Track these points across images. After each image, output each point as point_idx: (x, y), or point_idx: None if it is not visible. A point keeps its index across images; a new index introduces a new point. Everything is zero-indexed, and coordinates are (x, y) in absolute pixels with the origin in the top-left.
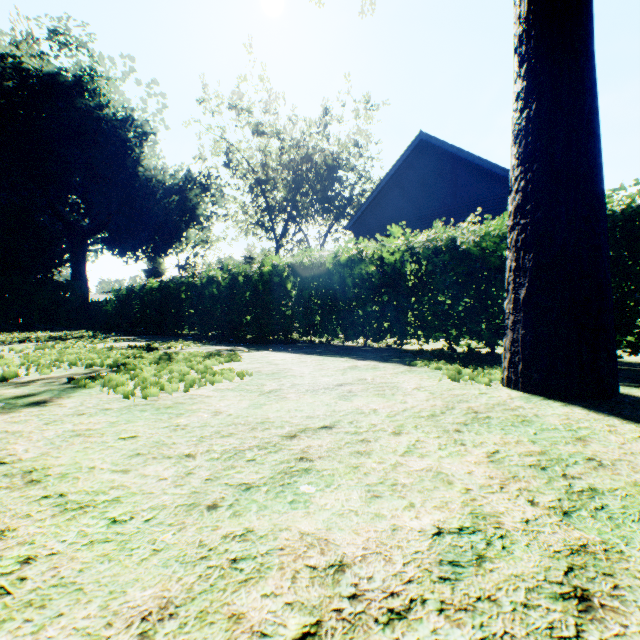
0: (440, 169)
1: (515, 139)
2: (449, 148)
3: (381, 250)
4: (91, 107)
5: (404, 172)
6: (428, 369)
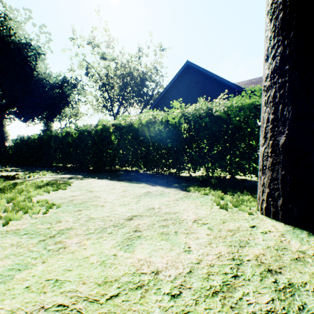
0: (197, 80)
1: (271, 16)
2: (201, 70)
3: (167, 117)
4: (4, 35)
5: (179, 81)
6: (199, 194)
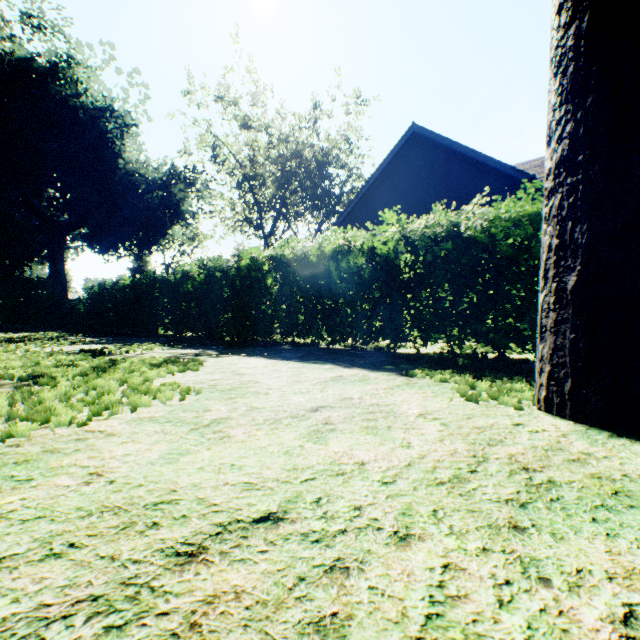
0: (433, 163)
1: (556, 68)
2: (442, 141)
3: (372, 240)
4: (67, 95)
5: (396, 166)
6: (431, 381)
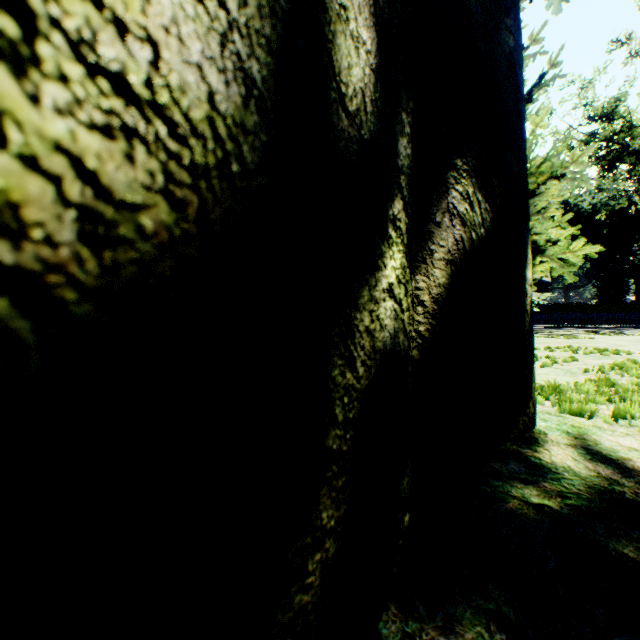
0: None
1: None
2: None
3: None
4: None
5: None
6: None
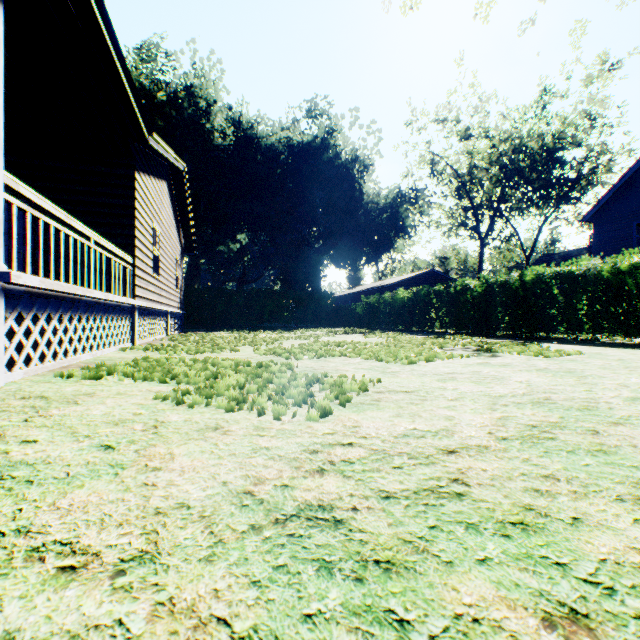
0: None
1: None
2: None
3: None
4: (331, 158)
5: None
6: None
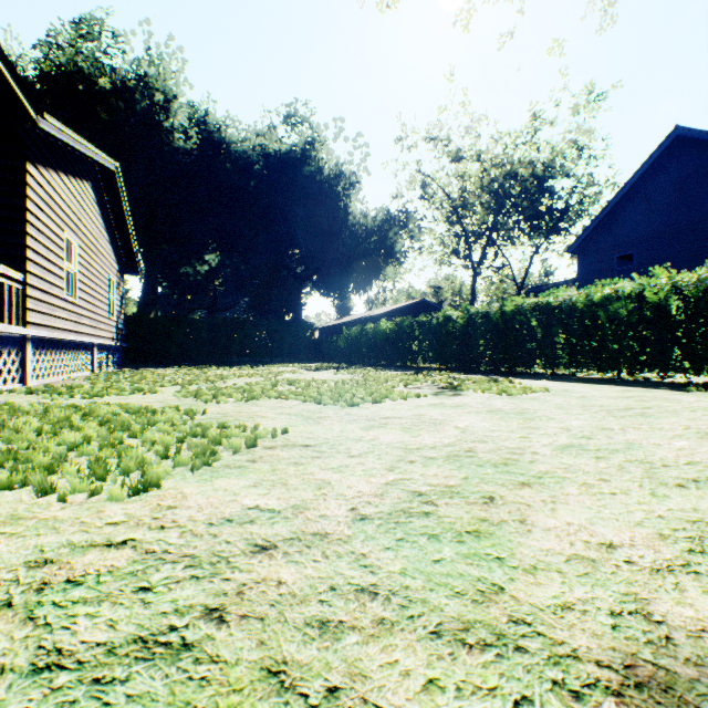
0: (707, 167)
1: None
2: None
3: (638, 288)
4: (313, 172)
5: (650, 178)
6: (703, 394)
